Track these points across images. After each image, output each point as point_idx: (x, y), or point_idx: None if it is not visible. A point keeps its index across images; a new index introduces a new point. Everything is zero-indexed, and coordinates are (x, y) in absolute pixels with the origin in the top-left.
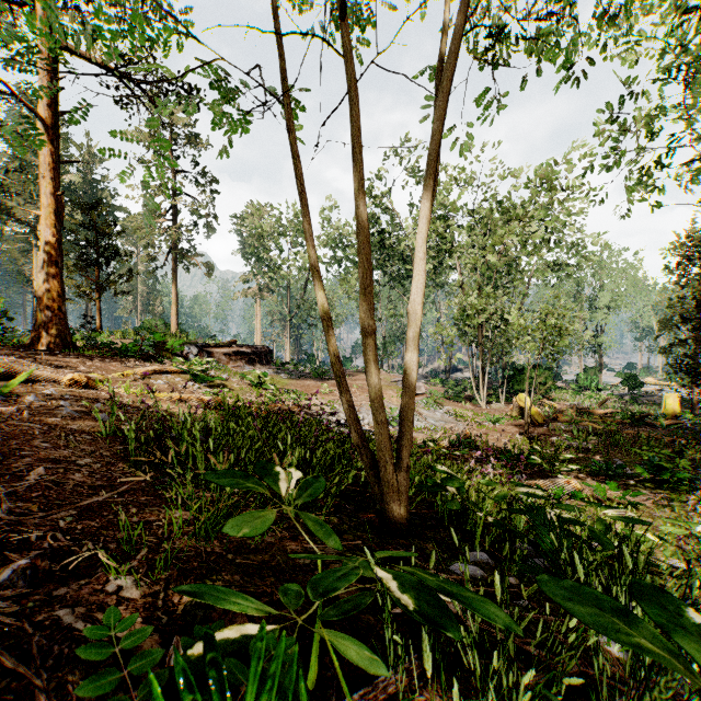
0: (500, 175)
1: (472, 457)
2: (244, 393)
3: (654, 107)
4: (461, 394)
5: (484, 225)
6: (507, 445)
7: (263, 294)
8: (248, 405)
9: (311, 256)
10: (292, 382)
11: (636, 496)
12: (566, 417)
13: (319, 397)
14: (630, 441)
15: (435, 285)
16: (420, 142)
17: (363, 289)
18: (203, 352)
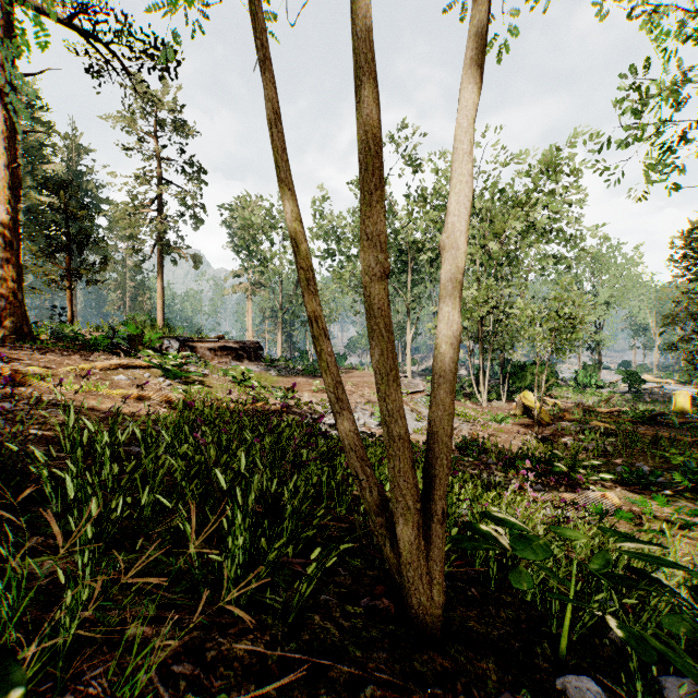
0: (501, 162)
1: (482, 462)
2: (225, 391)
3: (685, 70)
4: (460, 392)
5: (483, 216)
6: (517, 447)
7: (255, 289)
8: (222, 405)
9: (280, 166)
10: (282, 379)
11: (693, 515)
12: (576, 416)
13: (310, 395)
14: (649, 443)
15: (431, 280)
16: (417, 129)
17: (366, 193)
18: (185, 346)
